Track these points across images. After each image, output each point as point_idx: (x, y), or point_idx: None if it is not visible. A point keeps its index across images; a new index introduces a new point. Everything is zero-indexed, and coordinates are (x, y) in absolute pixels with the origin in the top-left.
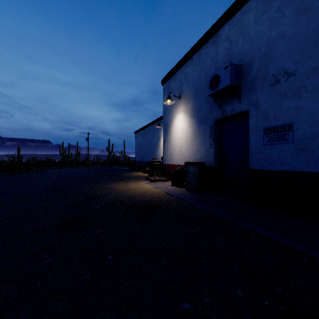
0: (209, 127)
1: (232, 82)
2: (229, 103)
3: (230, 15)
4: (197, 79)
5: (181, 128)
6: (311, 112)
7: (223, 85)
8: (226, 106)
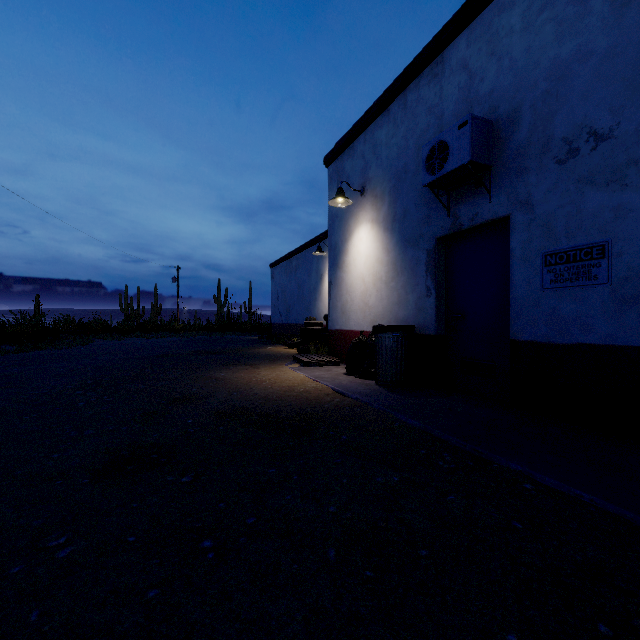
0: (424, 253)
1: (474, 156)
2: (468, 202)
3: (470, 16)
4: (398, 152)
5: (365, 255)
6: None
7: (455, 163)
8: (460, 208)
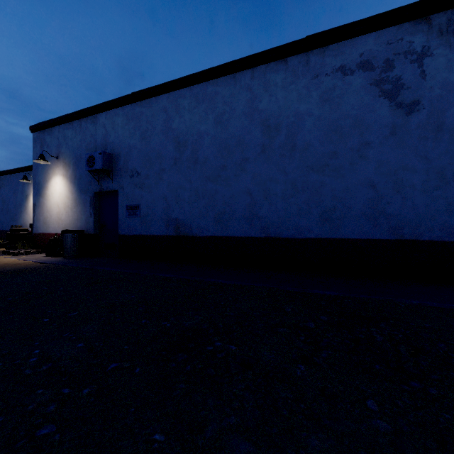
0: (89, 198)
1: (104, 167)
2: (106, 181)
3: (106, 109)
4: (78, 146)
5: (59, 192)
6: (147, 200)
7: (98, 167)
8: (103, 182)
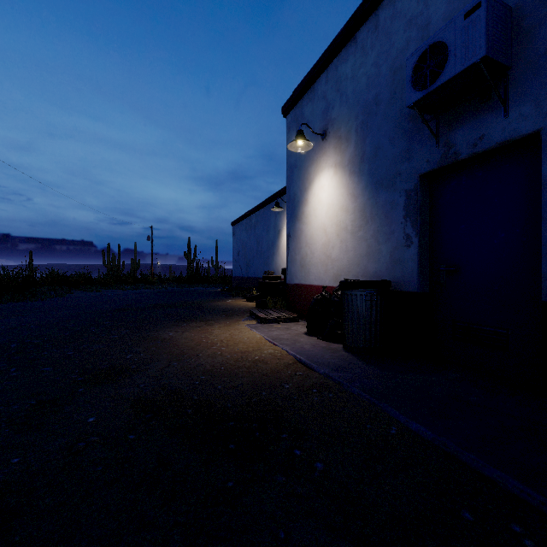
0: (402, 195)
1: (490, 50)
2: (467, 124)
3: None
4: (368, 82)
5: (327, 203)
6: None
7: (460, 65)
8: (455, 133)
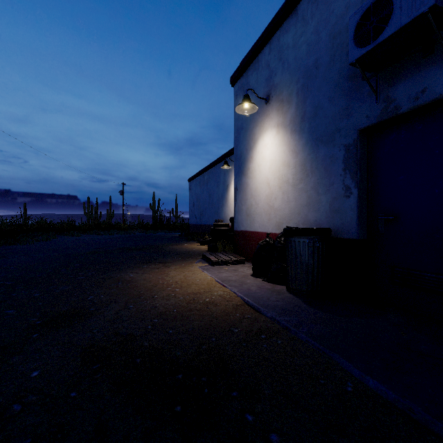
0: (341, 149)
1: None
2: (408, 79)
3: None
4: (308, 49)
5: (270, 160)
6: None
7: (406, 17)
8: (396, 88)
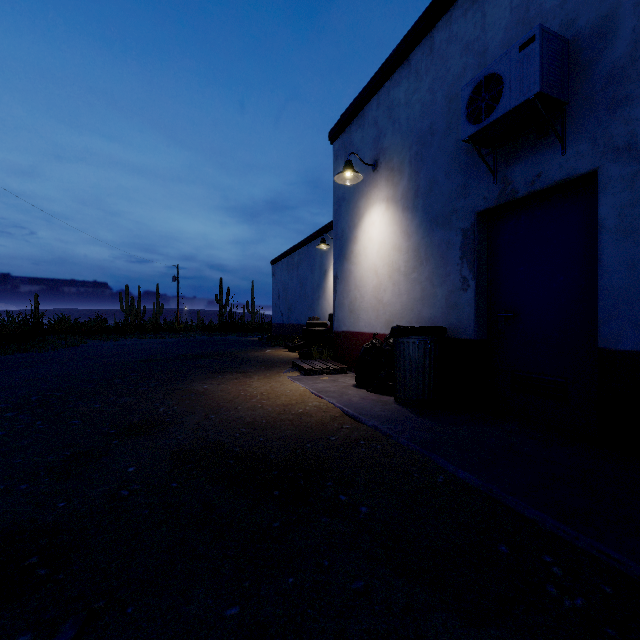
0: (458, 234)
1: (544, 86)
2: (525, 160)
3: None
4: (422, 110)
5: (378, 242)
6: None
7: (515, 100)
8: (513, 169)
